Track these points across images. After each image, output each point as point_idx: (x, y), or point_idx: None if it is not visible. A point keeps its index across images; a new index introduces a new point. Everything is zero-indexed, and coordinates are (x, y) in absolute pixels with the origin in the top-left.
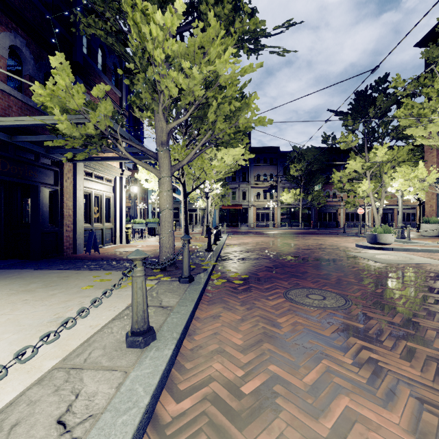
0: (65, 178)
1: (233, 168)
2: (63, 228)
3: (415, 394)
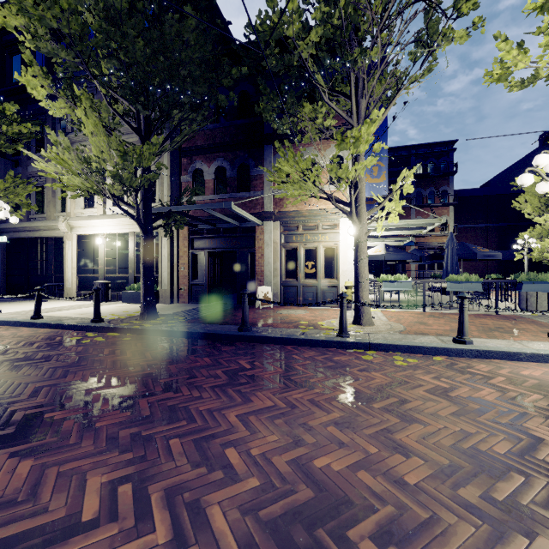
0: (257, 240)
1: None
2: (256, 282)
3: None
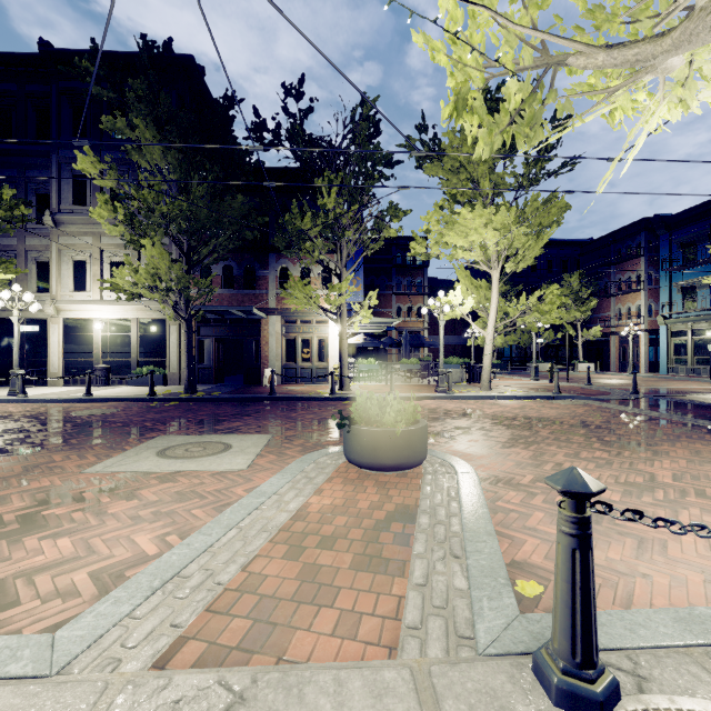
0: (262, 330)
1: (509, 247)
2: (261, 366)
3: (15, 413)
